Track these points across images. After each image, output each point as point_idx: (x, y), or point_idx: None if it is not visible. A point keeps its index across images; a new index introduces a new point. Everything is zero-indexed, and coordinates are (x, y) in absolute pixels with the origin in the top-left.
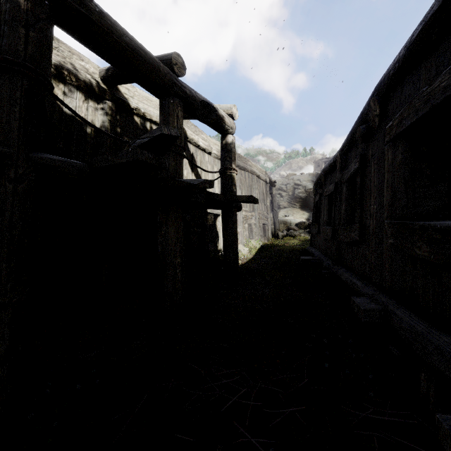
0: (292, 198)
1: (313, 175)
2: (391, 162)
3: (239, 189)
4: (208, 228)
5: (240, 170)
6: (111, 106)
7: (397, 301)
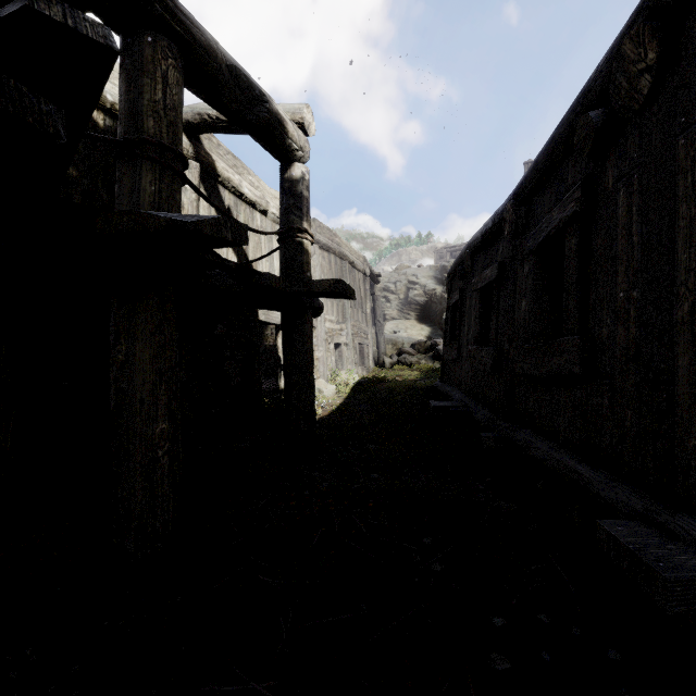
0: (404, 304)
1: (436, 269)
2: None
3: None
4: (267, 352)
5: (321, 251)
6: None
7: None
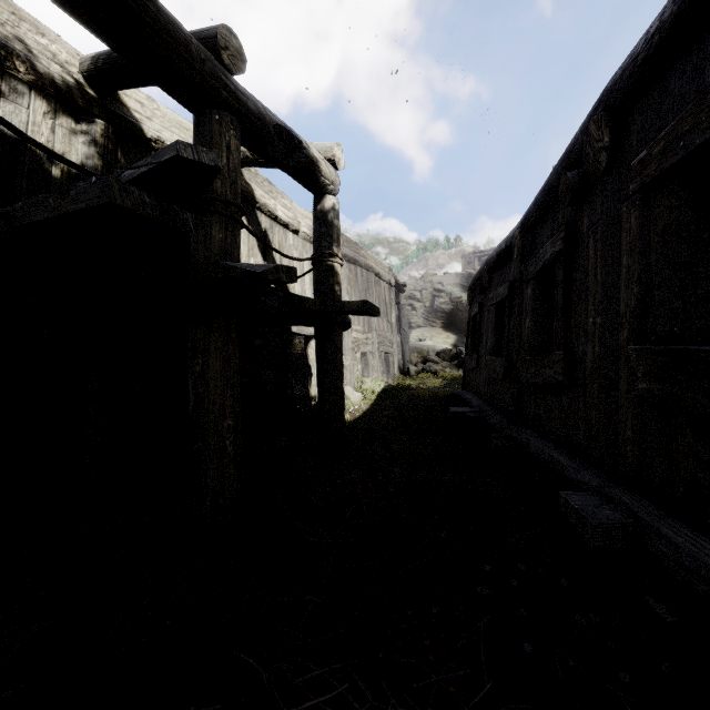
0: (430, 312)
1: (462, 276)
2: (638, 233)
3: (347, 294)
4: (295, 360)
5: (348, 264)
6: (105, 129)
7: (657, 505)
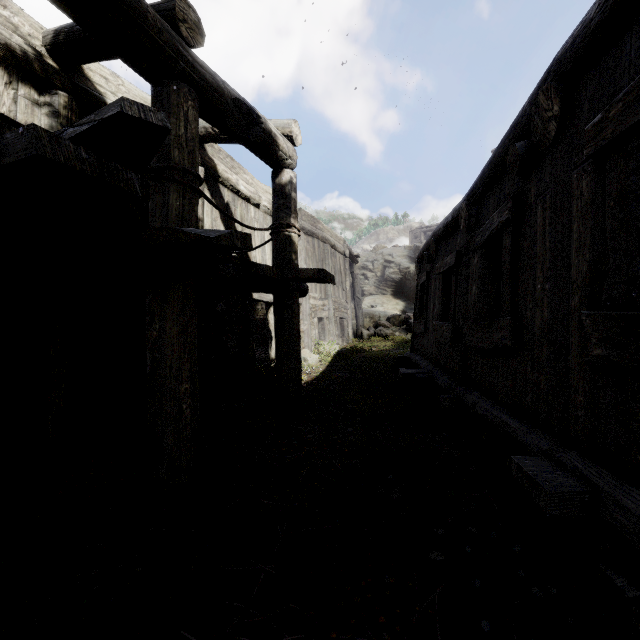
0: (381, 281)
1: (410, 249)
2: (590, 199)
3: (305, 264)
4: (257, 324)
5: (306, 236)
6: (68, 101)
7: (612, 472)
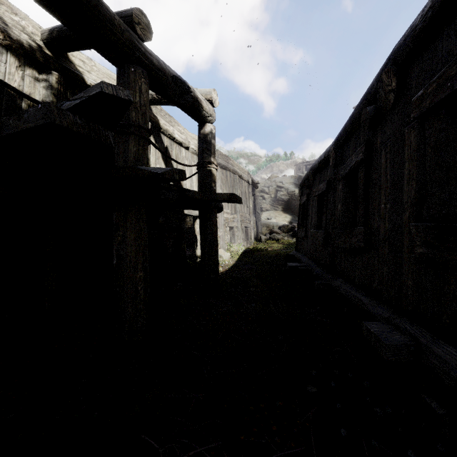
0: (274, 200)
1: (295, 178)
2: (416, 147)
3: (220, 189)
4: (187, 231)
5: (221, 169)
6: (58, 78)
7: (430, 332)
